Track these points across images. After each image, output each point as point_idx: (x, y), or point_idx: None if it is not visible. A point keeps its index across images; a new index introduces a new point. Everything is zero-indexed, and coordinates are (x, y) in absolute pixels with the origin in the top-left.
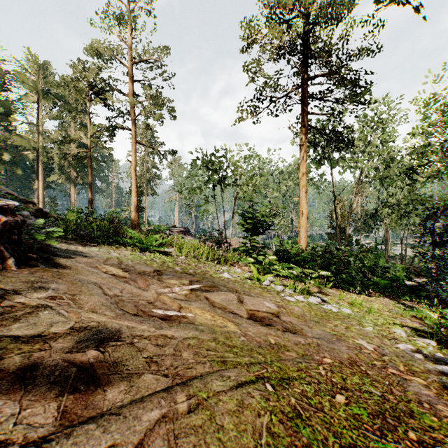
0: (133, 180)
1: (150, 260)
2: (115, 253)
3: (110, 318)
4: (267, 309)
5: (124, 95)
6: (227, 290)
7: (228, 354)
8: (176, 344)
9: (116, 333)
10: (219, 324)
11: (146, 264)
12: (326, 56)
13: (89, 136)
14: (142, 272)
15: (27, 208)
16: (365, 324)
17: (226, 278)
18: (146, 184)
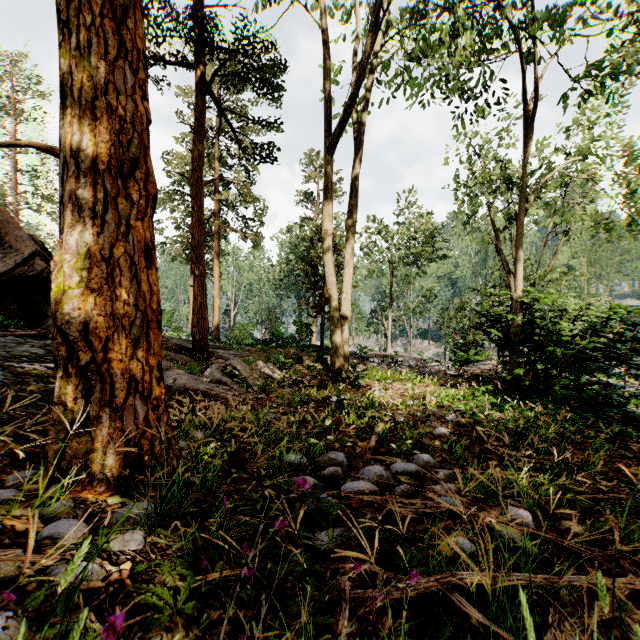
0: None
1: None
2: None
3: None
4: None
5: (6, 183)
6: None
7: None
8: None
9: None
10: None
11: None
12: None
13: None
14: None
15: None
16: None
17: None
18: None
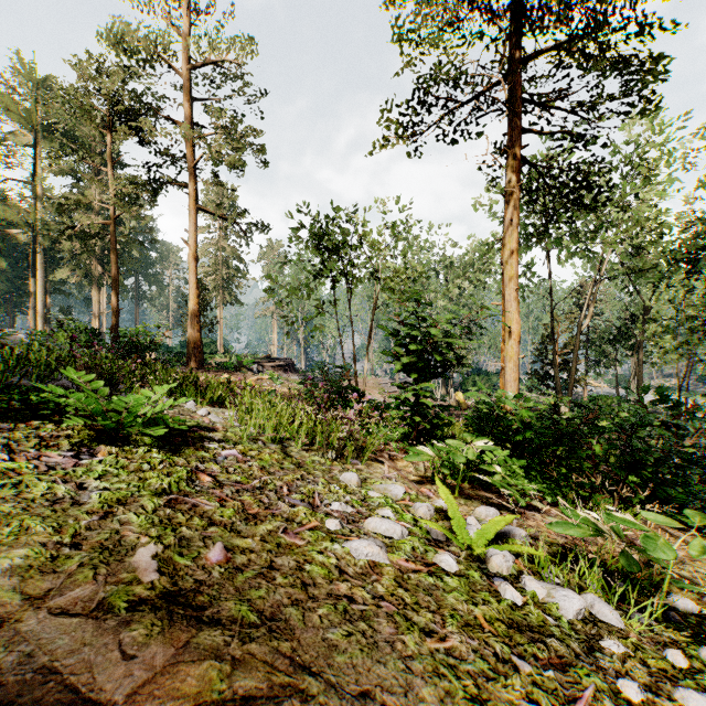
0: (191, 276)
1: (62, 496)
2: None
3: None
4: None
5: (176, 124)
6: None
7: None
8: None
9: None
10: None
11: None
12: None
13: (112, 196)
14: None
15: None
16: None
17: (362, 573)
18: (222, 286)
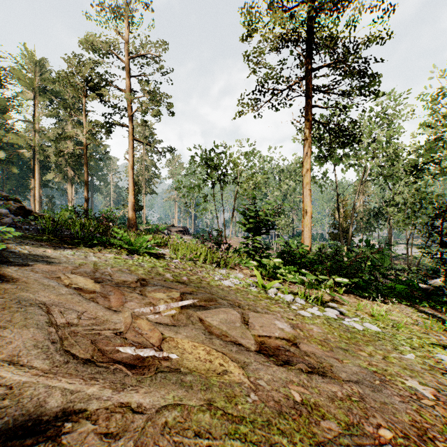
0: (130, 179)
1: (137, 264)
2: (94, 257)
3: (38, 375)
4: (280, 332)
5: (121, 91)
6: (228, 304)
7: (231, 441)
8: (140, 428)
9: (34, 412)
10: (217, 368)
11: (130, 270)
12: (333, 43)
13: (85, 133)
14: (121, 283)
15: (6, 205)
16: (401, 348)
17: (226, 287)
18: (145, 183)
